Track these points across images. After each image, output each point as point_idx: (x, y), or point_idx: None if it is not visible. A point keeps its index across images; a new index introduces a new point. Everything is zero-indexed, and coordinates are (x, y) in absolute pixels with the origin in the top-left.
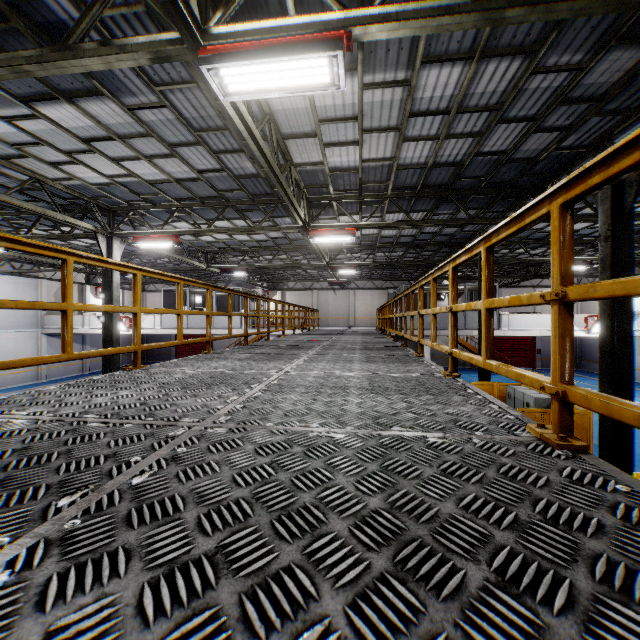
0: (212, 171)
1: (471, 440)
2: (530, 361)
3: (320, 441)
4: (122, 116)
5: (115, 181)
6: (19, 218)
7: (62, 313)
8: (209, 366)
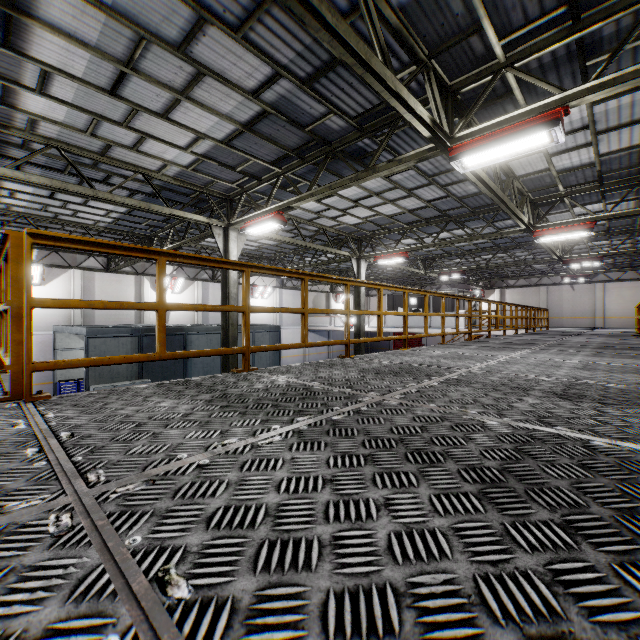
0: (438, 199)
1: (637, 388)
2: None
3: (534, 379)
4: (380, 182)
5: (366, 220)
6: (304, 253)
7: (378, 316)
8: (450, 351)
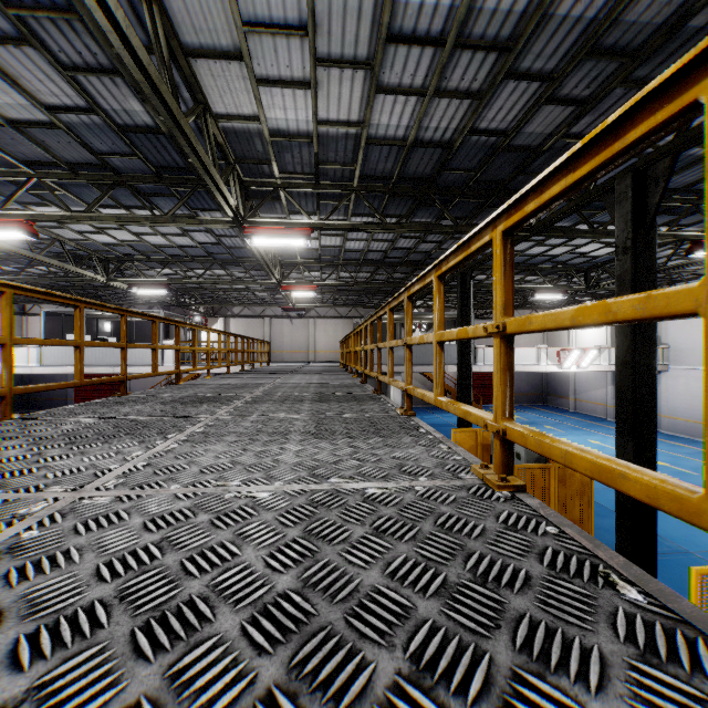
0: (73, 110)
1: None
2: None
3: None
4: None
5: None
6: None
7: None
8: None
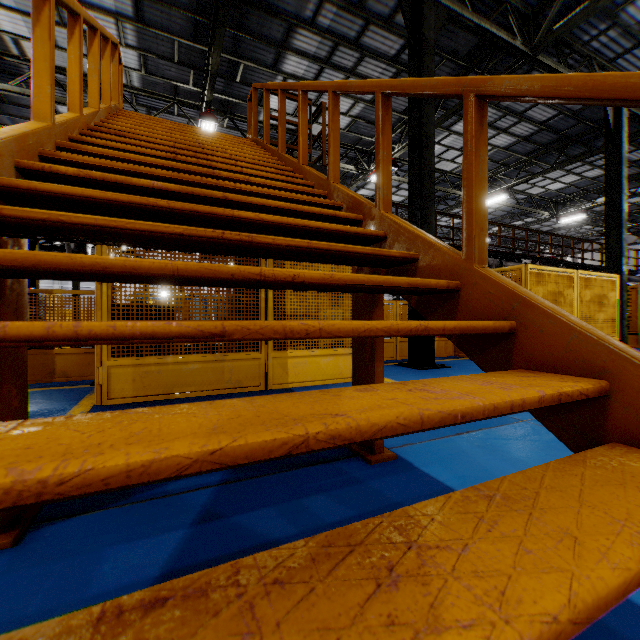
0: None
1: None
2: None
3: None
4: None
5: None
6: None
7: None
8: None
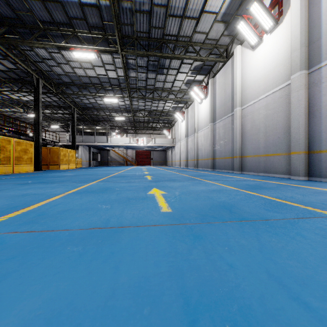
0: None
1: None
2: (149, 163)
3: None
4: None
5: None
6: None
7: None
8: None
